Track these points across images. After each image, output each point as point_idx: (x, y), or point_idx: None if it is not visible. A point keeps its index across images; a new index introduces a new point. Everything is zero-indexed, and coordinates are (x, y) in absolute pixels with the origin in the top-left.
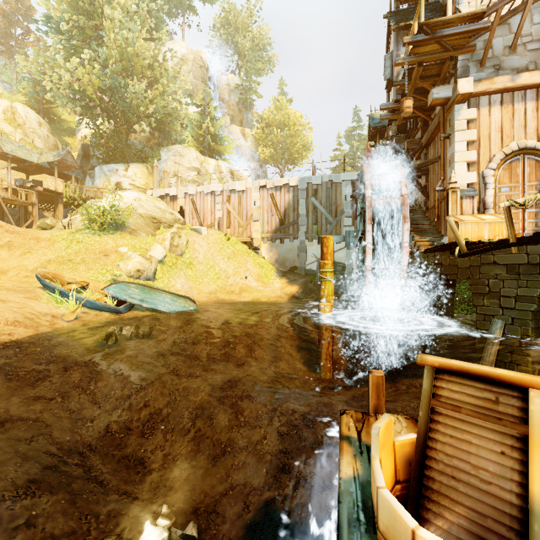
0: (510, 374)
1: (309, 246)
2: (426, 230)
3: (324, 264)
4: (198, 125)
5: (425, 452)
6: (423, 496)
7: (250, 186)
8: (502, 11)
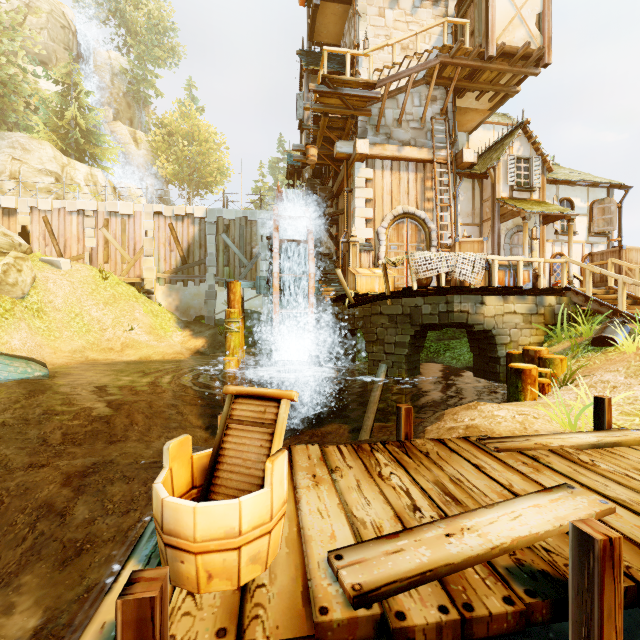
0: (274, 391)
1: (219, 292)
2: (334, 280)
3: (230, 313)
4: (58, 110)
5: (217, 459)
6: (211, 491)
7: (139, 209)
8: (392, 86)
